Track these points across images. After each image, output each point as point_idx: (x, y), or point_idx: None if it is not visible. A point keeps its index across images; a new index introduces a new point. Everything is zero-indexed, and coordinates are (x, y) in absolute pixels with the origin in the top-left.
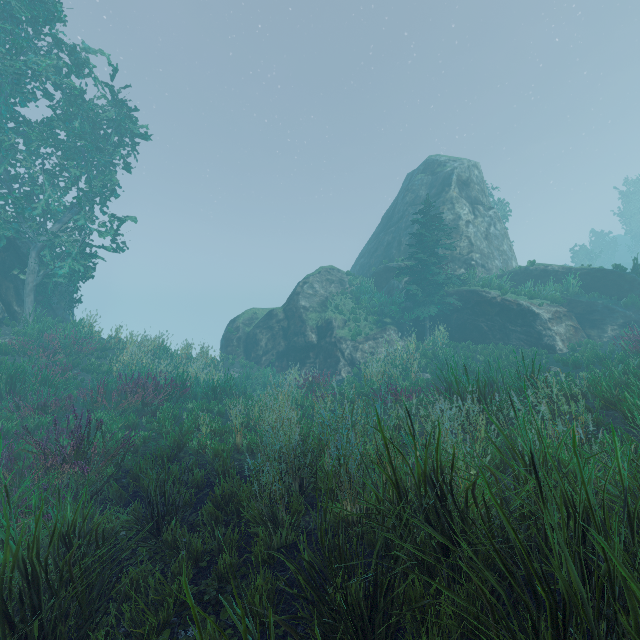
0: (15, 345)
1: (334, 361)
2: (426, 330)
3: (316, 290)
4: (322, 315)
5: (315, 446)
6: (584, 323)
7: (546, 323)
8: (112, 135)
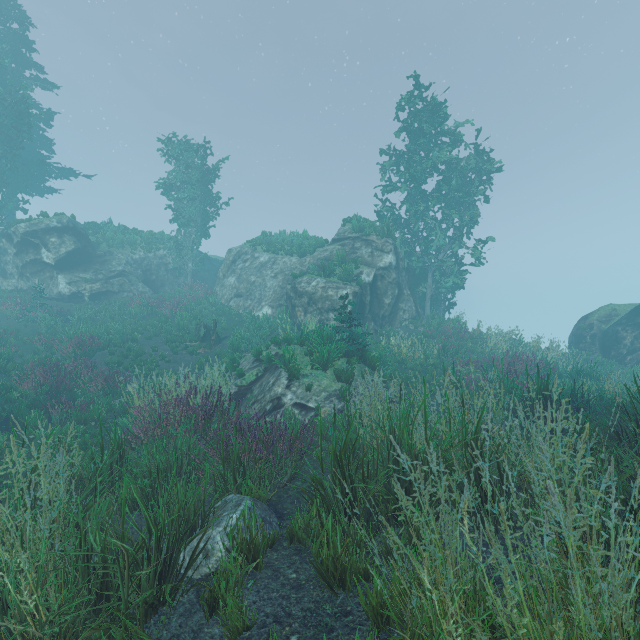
0: (428, 332)
1: None
2: None
3: None
4: None
5: None
6: None
7: None
8: (475, 180)
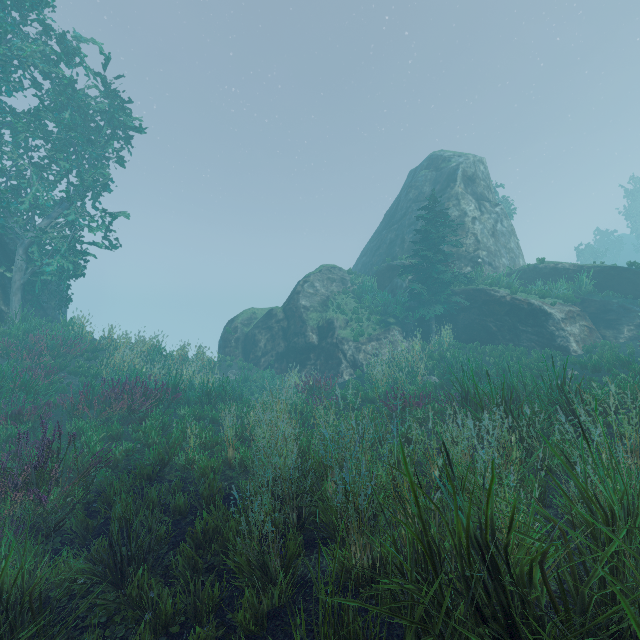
0: None
1: (336, 363)
2: (431, 330)
3: (317, 289)
4: (323, 315)
5: (316, 463)
6: (598, 323)
7: (559, 323)
8: (104, 127)
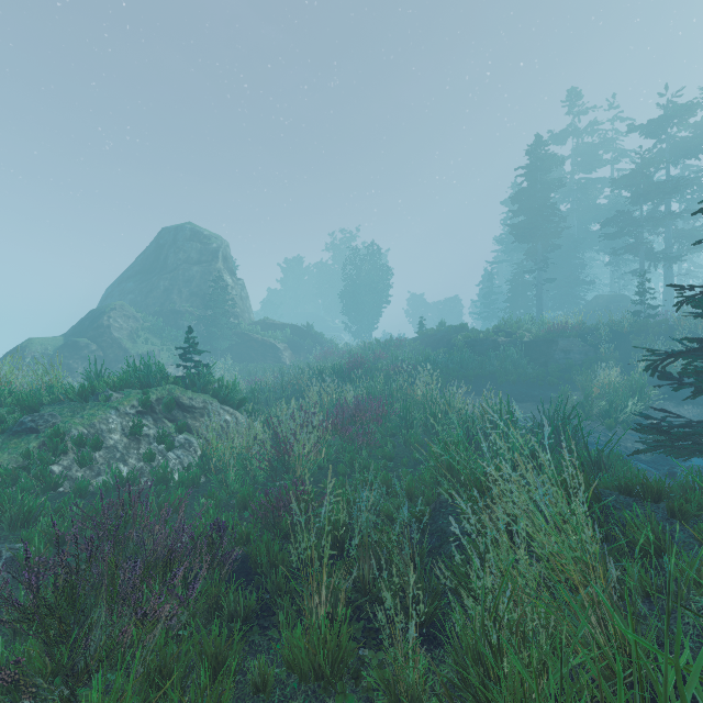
0: None
1: None
2: (218, 357)
3: (121, 324)
4: (140, 346)
5: None
6: (294, 352)
7: (282, 352)
8: None
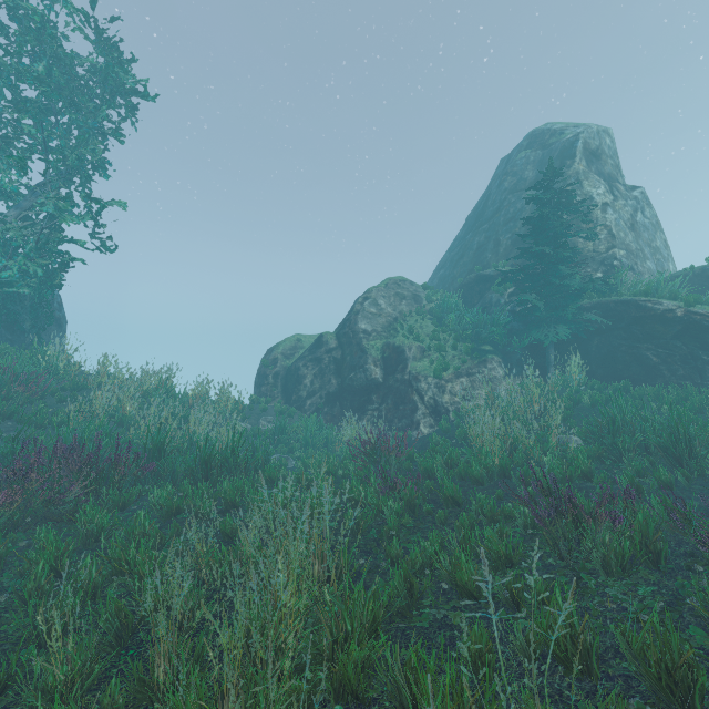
0: None
1: (408, 408)
2: (548, 363)
3: (381, 308)
4: (390, 341)
5: None
6: None
7: None
8: (95, 88)
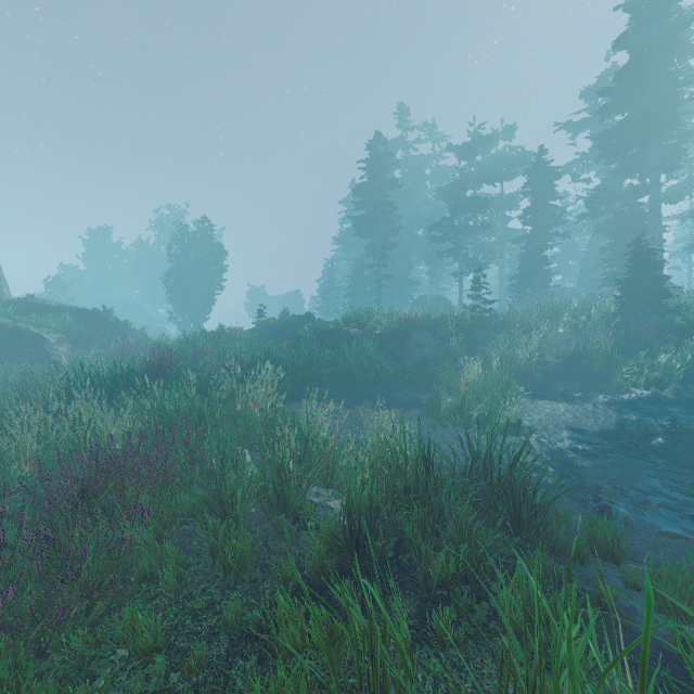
0: None
1: None
2: None
3: None
4: None
5: None
6: (77, 346)
7: (54, 346)
8: None
